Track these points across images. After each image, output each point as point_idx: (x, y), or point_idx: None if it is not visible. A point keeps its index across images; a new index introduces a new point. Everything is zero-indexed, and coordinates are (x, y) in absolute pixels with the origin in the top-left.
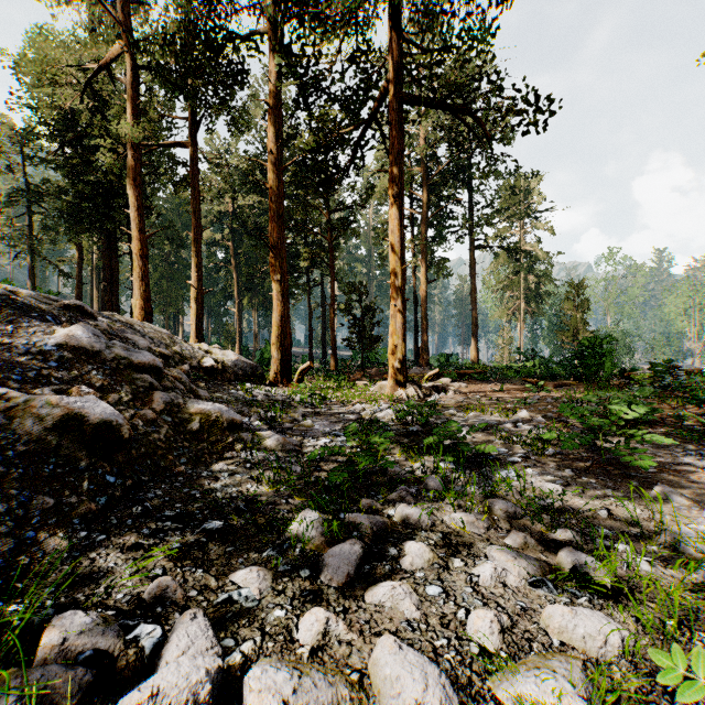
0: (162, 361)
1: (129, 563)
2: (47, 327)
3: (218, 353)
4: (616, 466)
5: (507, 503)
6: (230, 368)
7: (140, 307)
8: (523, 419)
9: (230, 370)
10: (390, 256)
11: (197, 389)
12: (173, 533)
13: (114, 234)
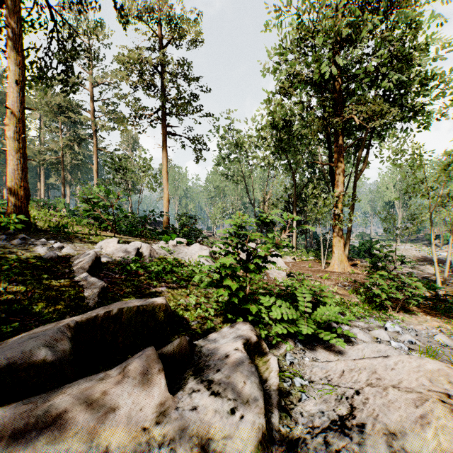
0: None
1: None
2: None
3: None
4: None
5: None
6: None
7: None
8: None
9: None
10: (67, 198)
11: None
12: None
13: None
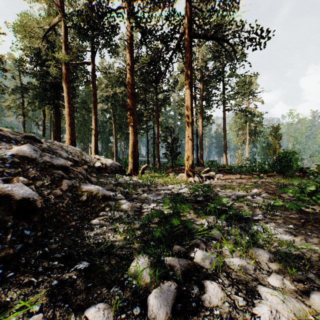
0: (72, 164)
1: (20, 298)
2: (9, 146)
3: (103, 159)
4: (318, 223)
5: (264, 251)
6: (109, 167)
7: (68, 139)
8: (256, 193)
9: (109, 168)
10: (186, 112)
11: (91, 177)
12: (56, 271)
13: (58, 105)
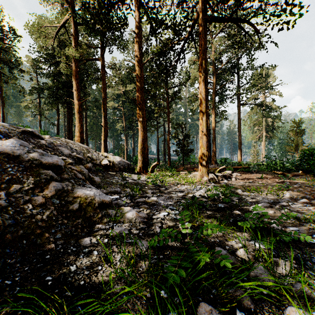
0: (72, 162)
1: None
2: None
3: (111, 157)
4: None
5: None
6: (117, 165)
7: (78, 136)
8: (289, 198)
9: (117, 166)
10: (199, 105)
11: (94, 177)
12: None
13: (70, 104)
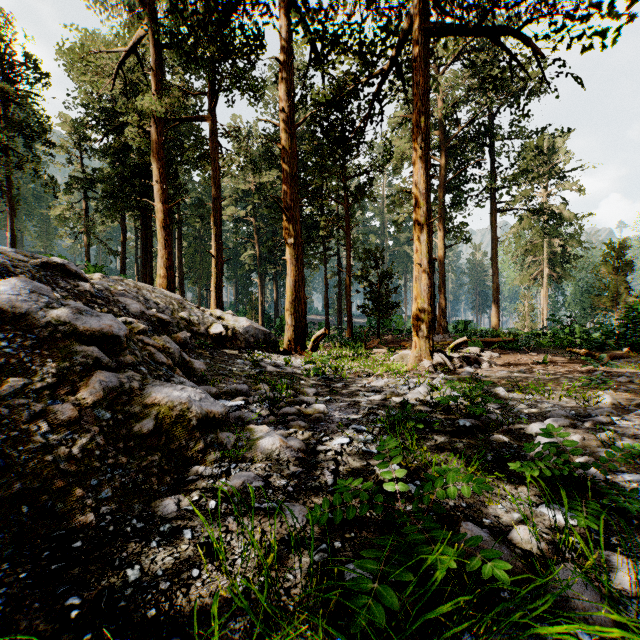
0: (145, 328)
1: None
2: None
3: (230, 319)
4: None
5: None
6: (241, 335)
7: (163, 276)
8: (611, 407)
9: (241, 337)
10: (414, 210)
11: (192, 360)
12: None
13: (148, 211)
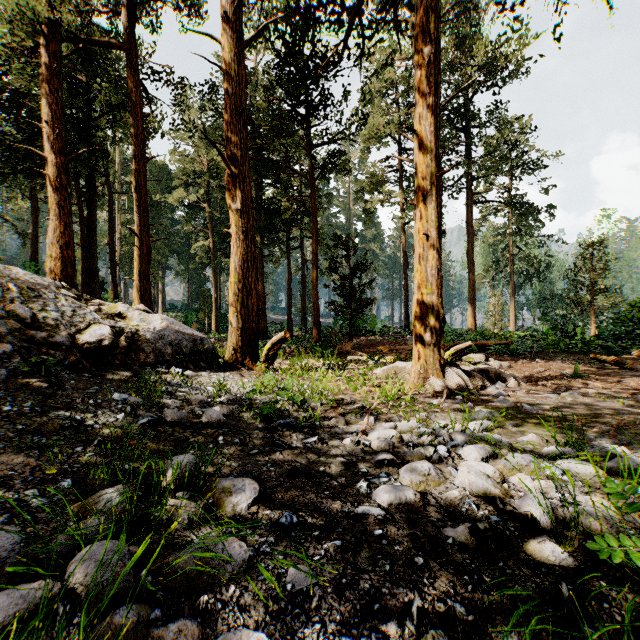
0: None
1: None
2: None
3: (135, 317)
4: None
5: None
6: (149, 343)
7: (56, 256)
8: None
9: (148, 347)
10: (416, 157)
11: None
12: None
13: None
